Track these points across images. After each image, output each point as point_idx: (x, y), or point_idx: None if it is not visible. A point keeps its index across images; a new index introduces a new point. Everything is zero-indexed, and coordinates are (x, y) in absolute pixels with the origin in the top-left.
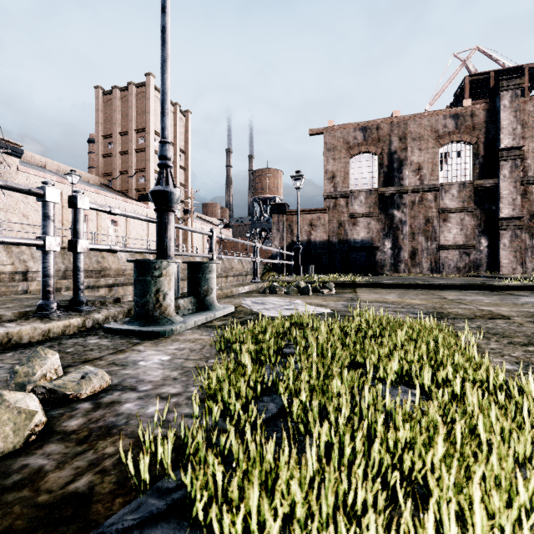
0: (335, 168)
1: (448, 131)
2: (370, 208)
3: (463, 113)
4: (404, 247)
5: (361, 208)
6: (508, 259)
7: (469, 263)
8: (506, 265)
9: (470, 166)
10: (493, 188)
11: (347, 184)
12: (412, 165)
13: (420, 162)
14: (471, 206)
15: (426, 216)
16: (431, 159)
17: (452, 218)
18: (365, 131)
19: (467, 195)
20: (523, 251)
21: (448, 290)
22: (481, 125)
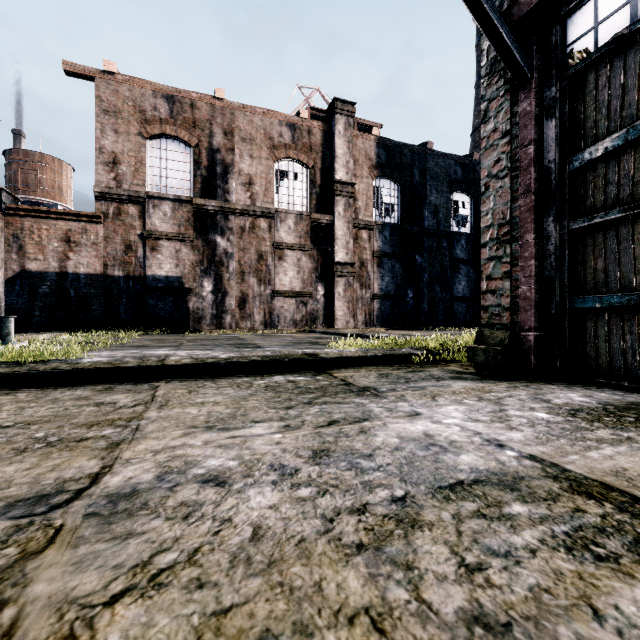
0: (119, 149)
1: (284, 143)
2: (181, 226)
3: (300, 126)
4: (231, 291)
5: (166, 224)
6: (343, 310)
7: (306, 315)
8: (341, 318)
9: (307, 195)
10: (329, 226)
11: (141, 181)
12: (242, 176)
13: (252, 174)
14: (308, 244)
15: (259, 250)
16: (265, 174)
17: (289, 256)
18: (172, 102)
19: (305, 230)
20: (355, 302)
21: (226, 380)
22: (318, 147)
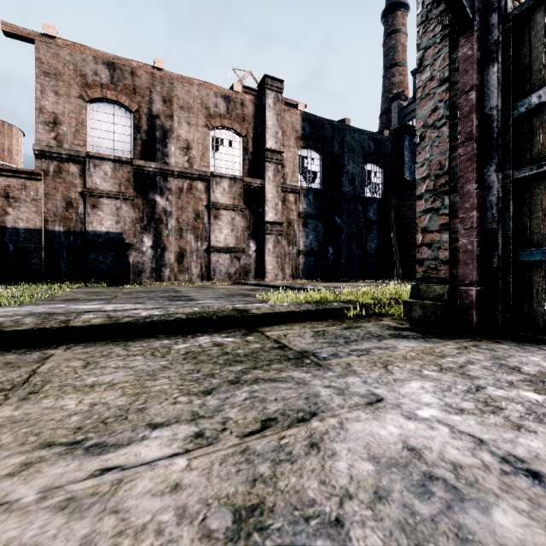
0: (60, 110)
1: (220, 112)
2: (121, 185)
3: (234, 98)
4: (169, 246)
5: (107, 183)
6: (272, 264)
7: (240, 268)
8: (271, 271)
9: (240, 160)
10: (260, 189)
11: (82, 142)
12: (180, 141)
13: (190, 139)
14: (241, 205)
15: (196, 209)
16: (202, 140)
17: (224, 215)
18: (113, 69)
19: (238, 192)
20: (283, 257)
21: (140, 344)
22: (250, 118)
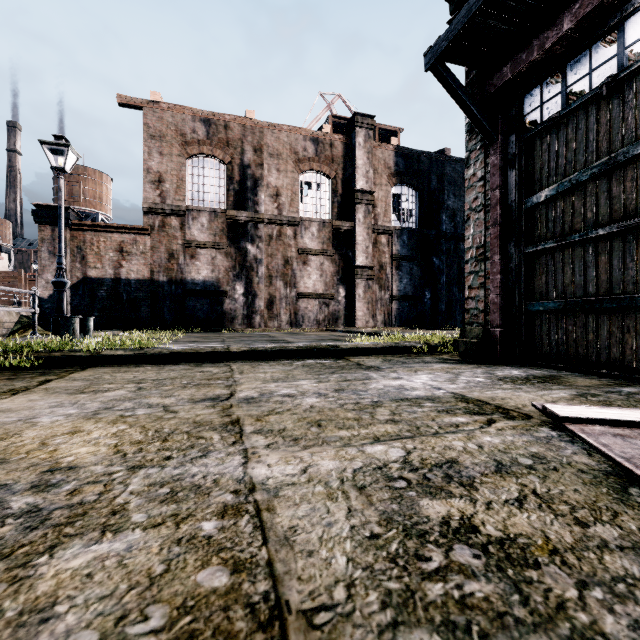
0: (164, 169)
1: (308, 156)
2: (216, 236)
3: (323, 140)
4: (260, 293)
5: (203, 234)
6: (363, 311)
7: (328, 315)
8: (361, 318)
9: (329, 203)
10: (350, 232)
11: (182, 196)
12: (269, 188)
13: (279, 186)
14: (330, 249)
15: (285, 256)
16: (291, 186)
17: (312, 261)
18: (208, 125)
19: (327, 236)
20: (374, 303)
21: (274, 362)
22: (339, 159)
